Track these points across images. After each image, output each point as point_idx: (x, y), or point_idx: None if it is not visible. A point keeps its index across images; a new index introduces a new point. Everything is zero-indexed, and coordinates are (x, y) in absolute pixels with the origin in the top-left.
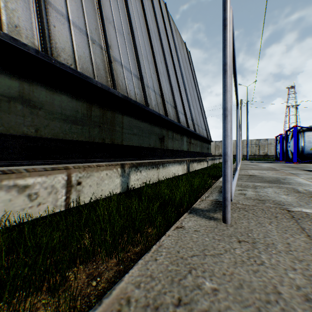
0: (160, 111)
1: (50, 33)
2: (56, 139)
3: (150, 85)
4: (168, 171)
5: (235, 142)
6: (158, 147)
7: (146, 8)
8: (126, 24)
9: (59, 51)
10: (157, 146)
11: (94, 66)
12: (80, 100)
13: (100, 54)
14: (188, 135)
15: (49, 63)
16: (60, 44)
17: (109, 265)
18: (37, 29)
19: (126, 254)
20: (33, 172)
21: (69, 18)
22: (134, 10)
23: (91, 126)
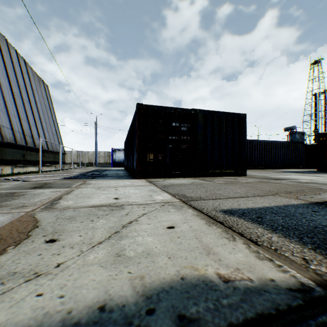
0: (23, 142)
1: None
2: None
3: (17, 129)
4: (29, 169)
5: (93, 153)
6: (22, 160)
7: (12, 79)
8: (3, 102)
9: None
10: (22, 159)
11: None
12: None
13: None
14: (43, 152)
15: None
16: None
17: None
18: None
19: None
20: None
21: None
22: (6, 89)
23: None
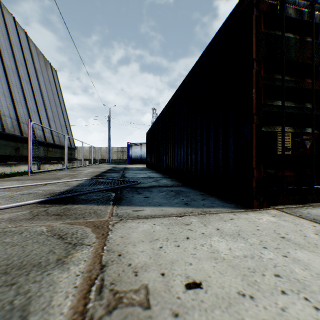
0: (16, 131)
1: None
2: None
3: (7, 113)
4: (20, 169)
5: (106, 149)
6: (14, 155)
7: (4, 48)
8: None
9: None
10: (13, 154)
11: None
12: None
13: None
14: (46, 145)
15: None
16: None
17: None
18: None
19: None
20: None
21: None
22: None
23: None
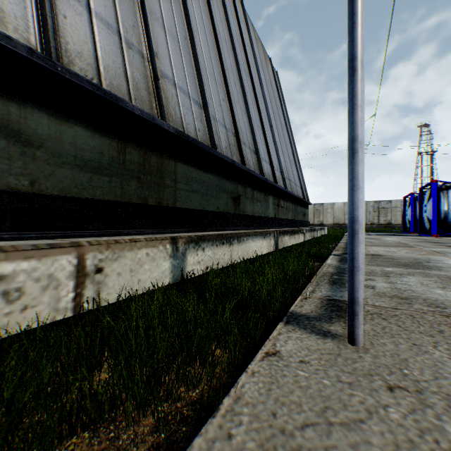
0: (233, 157)
1: (56, 26)
2: (65, 197)
3: (218, 117)
4: (247, 249)
5: (343, 205)
6: (230, 212)
7: (213, 3)
8: (181, 23)
9: (72, 57)
10: (229, 209)
11: (130, 83)
12: (106, 136)
13: (140, 66)
14: (276, 194)
15: (52, 72)
16: (74, 45)
17: (140, 431)
18: (35, 19)
19: (174, 405)
20: (14, 252)
21: (91, 7)
22: (194, 4)
23: (126, 178)
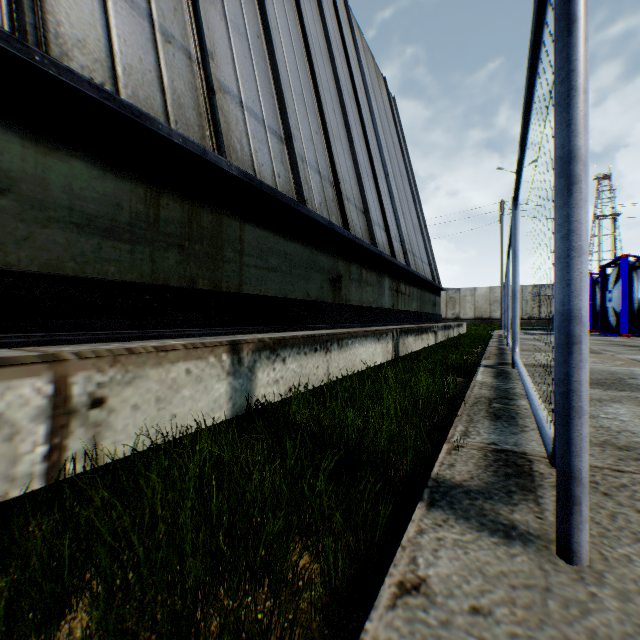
0: (331, 218)
1: None
2: (53, 277)
3: (309, 157)
4: (353, 358)
5: (488, 291)
6: (327, 301)
7: None
8: (252, 14)
9: (68, 46)
10: (325, 297)
11: (168, 97)
12: (126, 177)
13: (185, 72)
14: (394, 275)
15: (24, 63)
16: (71, 28)
17: None
18: None
19: None
20: None
21: None
22: None
23: (159, 247)
